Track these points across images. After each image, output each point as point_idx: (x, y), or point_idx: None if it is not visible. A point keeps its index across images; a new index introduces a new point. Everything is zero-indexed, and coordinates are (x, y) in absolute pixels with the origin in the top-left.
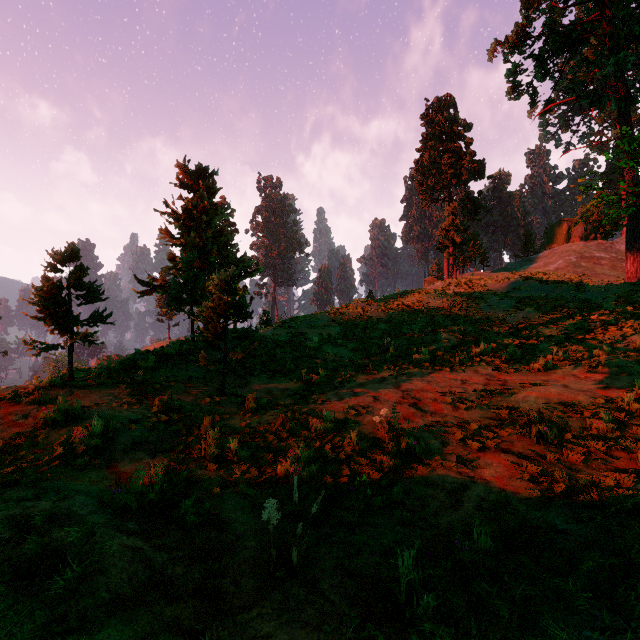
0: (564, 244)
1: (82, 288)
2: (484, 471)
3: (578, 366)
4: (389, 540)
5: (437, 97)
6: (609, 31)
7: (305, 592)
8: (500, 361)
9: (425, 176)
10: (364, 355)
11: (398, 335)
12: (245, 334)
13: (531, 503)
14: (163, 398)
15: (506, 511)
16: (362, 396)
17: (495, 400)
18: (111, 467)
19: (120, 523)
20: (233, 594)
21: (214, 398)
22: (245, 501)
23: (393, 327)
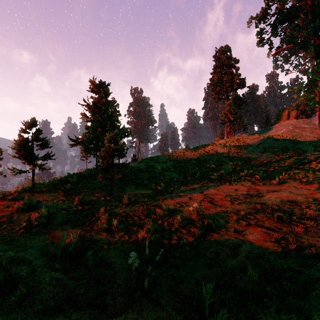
0: (286, 121)
1: (39, 141)
2: (249, 237)
3: (296, 182)
4: (198, 275)
5: (221, 46)
6: (310, 10)
7: (152, 305)
8: (255, 179)
9: (215, 86)
10: (184, 176)
11: (201, 166)
12: (123, 165)
13: (276, 255)
14: (80, 197)
15: (263, 259)
16: (183, 197)
17: (253, 199)
18: (51, 233)
19: (51, 264)
20: (111, 305)
21: (106, 198)
22: (120, 252)
23: (199, 162)
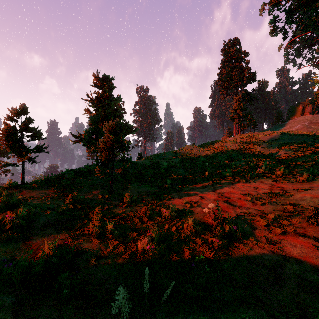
0: (300, 116)
1: (29, 130)
2: (292, 251)
3: None
4: (230, 318)
5: (230, 39)
6: None
7: None
8: (275, 176)
9: (223, 81)
10: (193, 173)
11: (211, 163)
12: (124, 158)
13: None
14: (73, 195)
15: None
16: (193, 196)
17: (279, 199)
18: (27, 240)
19: None
20: None
21: (105, 196)
22: (112, 271)
23: (208, 159)
